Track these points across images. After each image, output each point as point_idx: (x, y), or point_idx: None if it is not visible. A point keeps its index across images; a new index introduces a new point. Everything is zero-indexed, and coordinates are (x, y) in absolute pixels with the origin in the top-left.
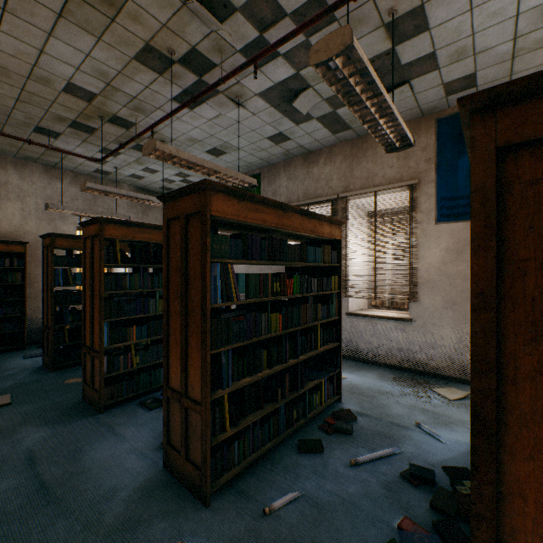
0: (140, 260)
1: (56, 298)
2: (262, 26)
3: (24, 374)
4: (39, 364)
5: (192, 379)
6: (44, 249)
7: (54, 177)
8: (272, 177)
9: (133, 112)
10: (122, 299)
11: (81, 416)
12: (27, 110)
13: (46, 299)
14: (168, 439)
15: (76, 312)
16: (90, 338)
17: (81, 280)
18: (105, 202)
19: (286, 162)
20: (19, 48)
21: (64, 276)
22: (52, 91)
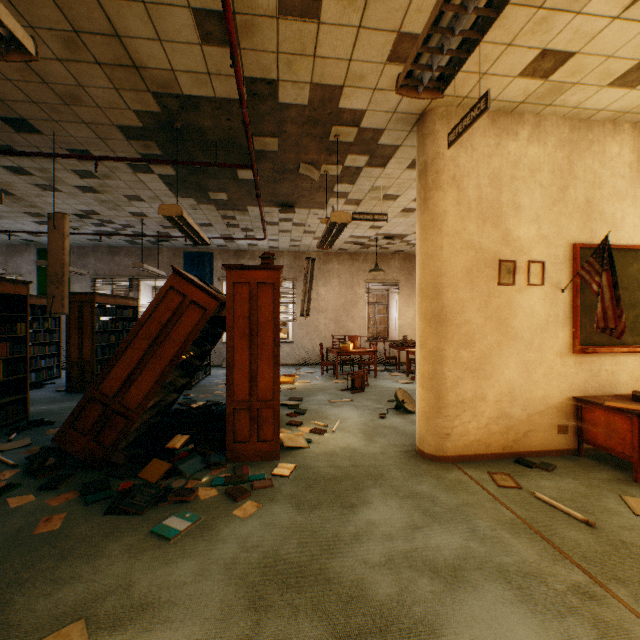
0: None
1: None
2: (105, 222)
3: None
4: None
5: (86, 355)
6: None
7: None
8: (82, 255)
9: None
10: None
11: None
12: None
13: None
14: (70, 381)
15: None
16: None
17: None
18: None
19: (95, 248)
20: None
21: None
22: None
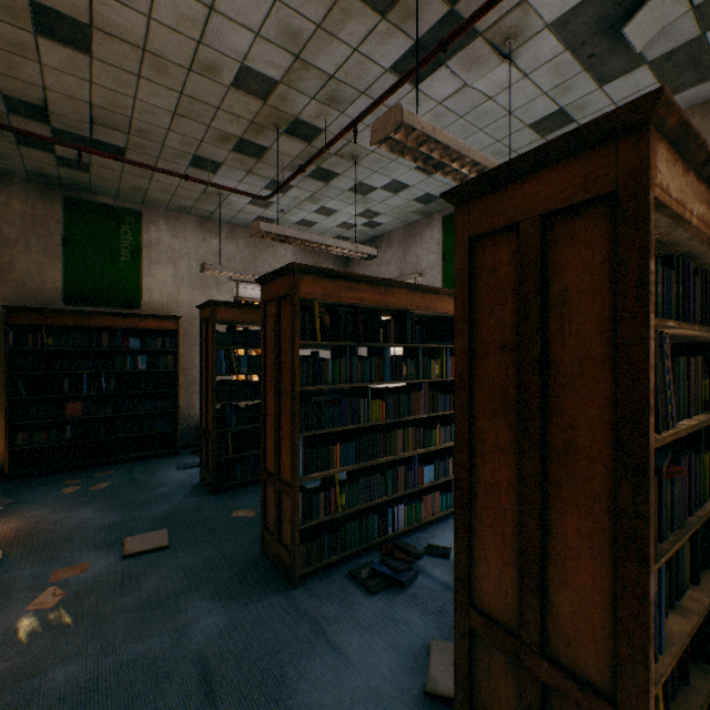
0: (344, 336)
1: (217, 391)
2: None
3: (180, 495)
4: (196, 480)
5: (564, 620)
6: (202, 324)
7: (209, 232)
8: None
9: (323, 108)
10: (322, 399)
11: (265, 588)
12: (184, 130)
13: (204, 392)
14: None
15: (241, 412)
16: (274, 460)
17: (247, 366)
18: (266, 262)
19: None
20: (181, 11)
21: (226, 360)
22: (217, 88)
